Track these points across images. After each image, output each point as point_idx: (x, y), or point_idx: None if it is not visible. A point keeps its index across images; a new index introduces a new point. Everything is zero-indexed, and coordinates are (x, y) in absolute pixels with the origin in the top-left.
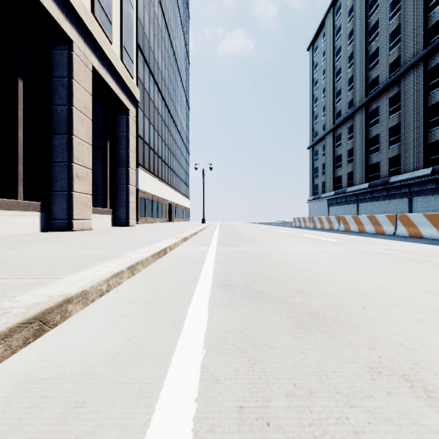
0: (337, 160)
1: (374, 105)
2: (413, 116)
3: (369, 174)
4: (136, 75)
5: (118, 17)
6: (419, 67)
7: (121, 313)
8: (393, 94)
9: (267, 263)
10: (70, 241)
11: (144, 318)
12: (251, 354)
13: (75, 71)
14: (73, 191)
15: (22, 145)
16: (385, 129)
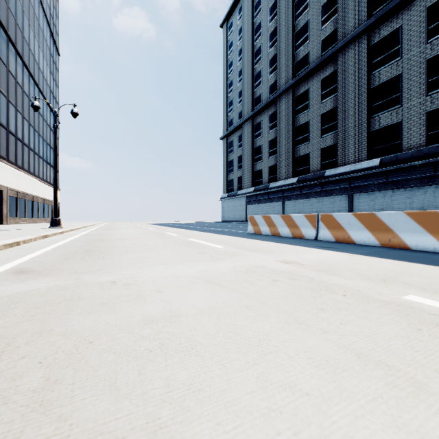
0: (256, 152)
1: (302, 88)
2: (354, 98)
3: (296, 168)
4: None
5: None
6: (362, 41)
7: None
8: (326, 75)
9: None
10: None
11: None
12: None
13: None
14: None
15: None
16: (316, 115)
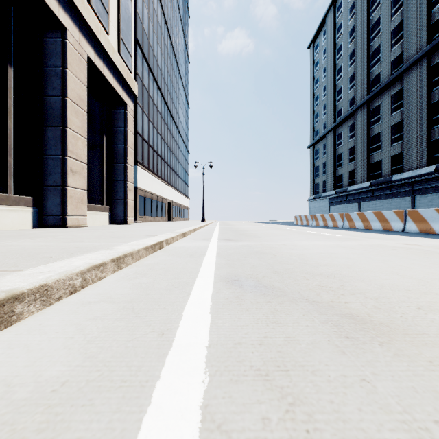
0: (338, 158)
1: (375, 102)
2: (416, 113)
3: (371, 173)
4: (135, 71)
5: (115, 8)
6: (422, 63)
7: (92, 316)
8: (395, 91)
9: (276, 256)
10: (59, 235)
11: (121, 323)
12: (282, 383)
13: (69, 61)
14: (67, 185)
15: (13, 137)
16: (387, 127)
